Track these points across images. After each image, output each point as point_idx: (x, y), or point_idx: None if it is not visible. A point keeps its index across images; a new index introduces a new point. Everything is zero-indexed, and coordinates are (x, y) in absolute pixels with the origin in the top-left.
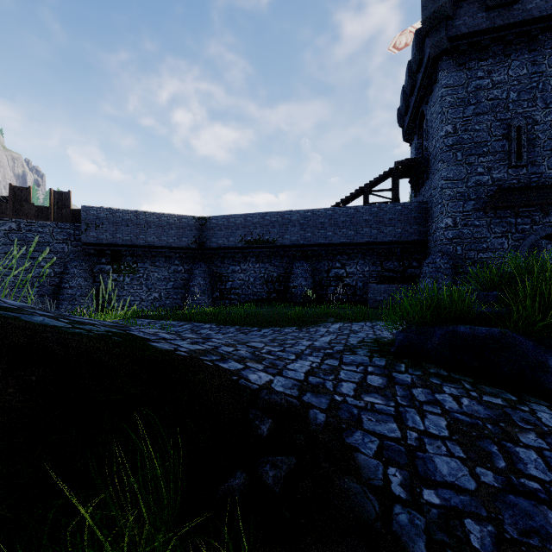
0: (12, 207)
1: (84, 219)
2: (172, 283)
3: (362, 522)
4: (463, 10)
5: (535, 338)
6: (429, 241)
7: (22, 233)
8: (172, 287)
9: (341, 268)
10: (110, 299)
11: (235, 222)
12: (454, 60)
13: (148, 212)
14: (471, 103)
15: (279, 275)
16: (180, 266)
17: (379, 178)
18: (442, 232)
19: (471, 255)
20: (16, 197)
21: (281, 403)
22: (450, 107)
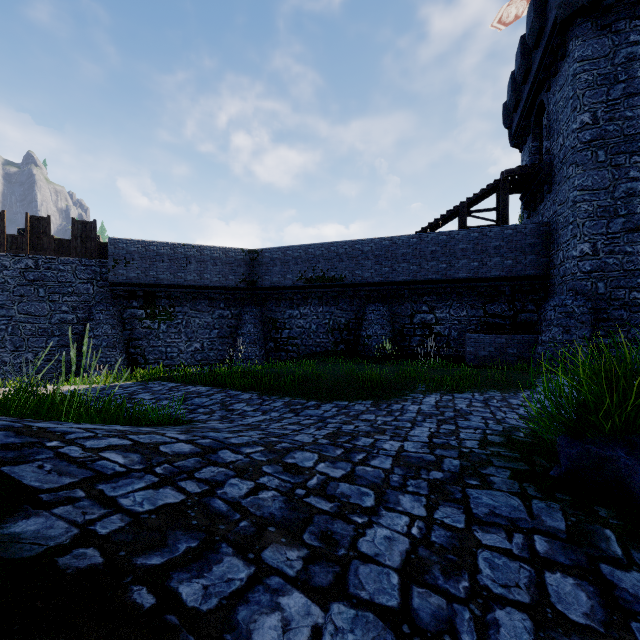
0: (29, 241)
1: (112, 254)
2: (216, 331)
3: None
4: None
5: None
6: (551, 275)
7: (41, 271)
8: (216, 336)
9: (428, 313)
10: (143, 351)
11: (292, 256)
12: (593, 22)
13: (188, 245)
14: (619, 81)
15: (348, 321)
16: (227, 311)
17: (480, 194)
18: (574, 263)
19: (619, 295)
20: (34, 228)
21: None
22: (588, 88)
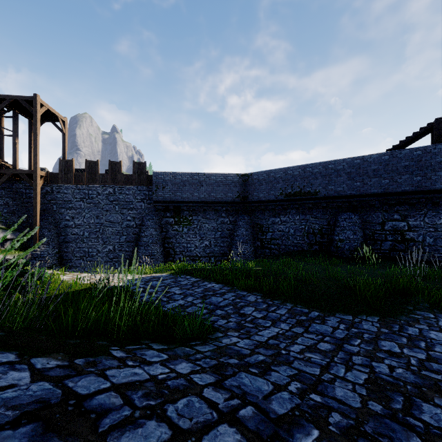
0: (110, 177)
1: (155, 182)
2: (219, 233)
3: None
4: None
5: None
6: None
7: (116, 195)
8: (219, 236)
9: (400, 220)
10: (173, 246)
11: (275, 177)
12: None
13: (201, 173)
14: None
15: (322, 227)
16: (226, 218)
17: None
18: None
19: None
20: (113, 169)
21: None
22: None
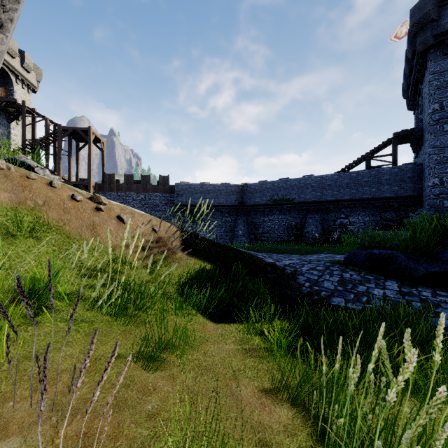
0: (142, 186)
1: (176, 191)
2: (223, 229)
3: (292, 287)
4: (447, 11)
5: (407, 255)
6: (423, 195)
7: (147, 200)
8: (223, 231)
9: (345, 218)
10: None
11: (264, 187)
12: (440, 51)
13: (210, 184)
14: None
15: (296, 224)
16: (229, 218)
17: (378, 147)
18: (429, 189)
19: None
20: (144, 181)
21: (275, 265)
22: (437, 89)
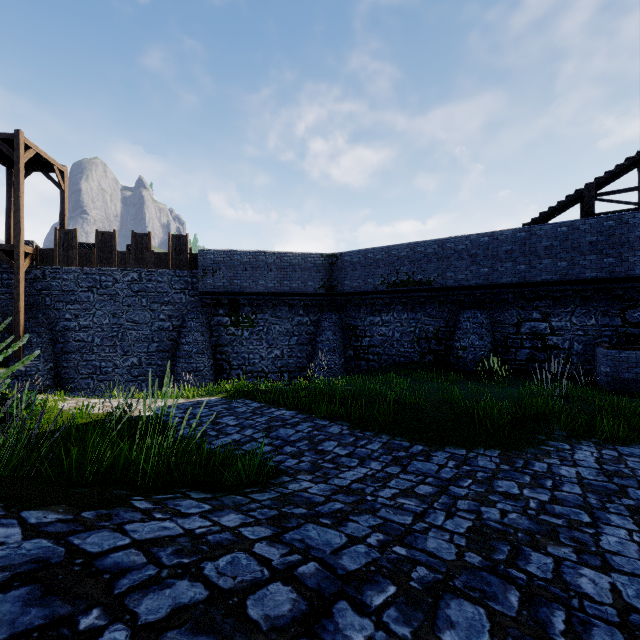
0: (134, 256)
1: (201, 265)
2: (295, 338)
3: None
4: None
5: None
6: None
7: (143, 283)
8: (295, 343)
9: (541, 321)
10: (228, 357)
11: (373, 259)
12: None
13: (269, 252)
14: None
15: (438, 330)
16: (305, 317)
17: (615, 172)
18: None
19: None
20: (138, 244)
21: None
22: None
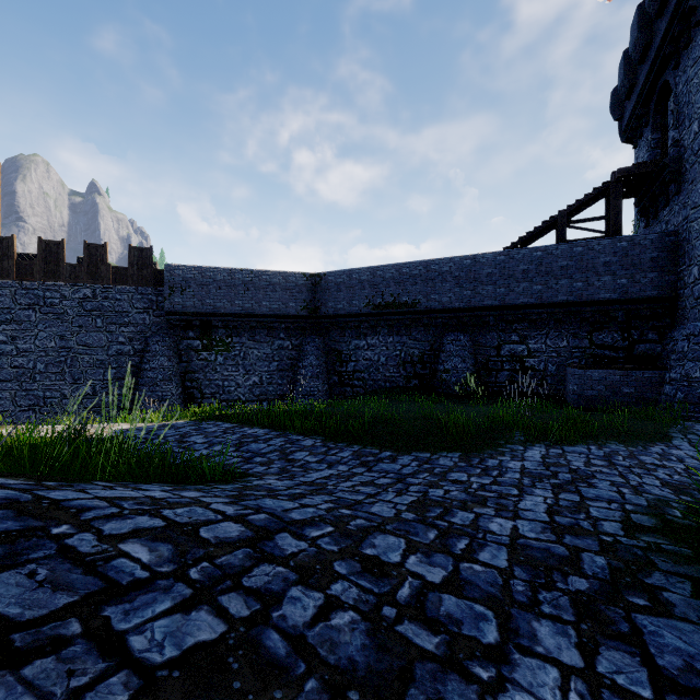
0: (87, 269)
1: (168, 281)
2: (276, 363)
3: None
4: None
5: None
6: (681, 297)
7: (98, 301)
8: (276, 369)
9: (519, 343)
10: (199, 384)
11: (359, 279)
12: None
13: (246, 270)
14: None
15: (423, 353)
16: (287, 341)
17: (584, 201)
18: None
19: None
20: (91, 256)
21: None
22: None
